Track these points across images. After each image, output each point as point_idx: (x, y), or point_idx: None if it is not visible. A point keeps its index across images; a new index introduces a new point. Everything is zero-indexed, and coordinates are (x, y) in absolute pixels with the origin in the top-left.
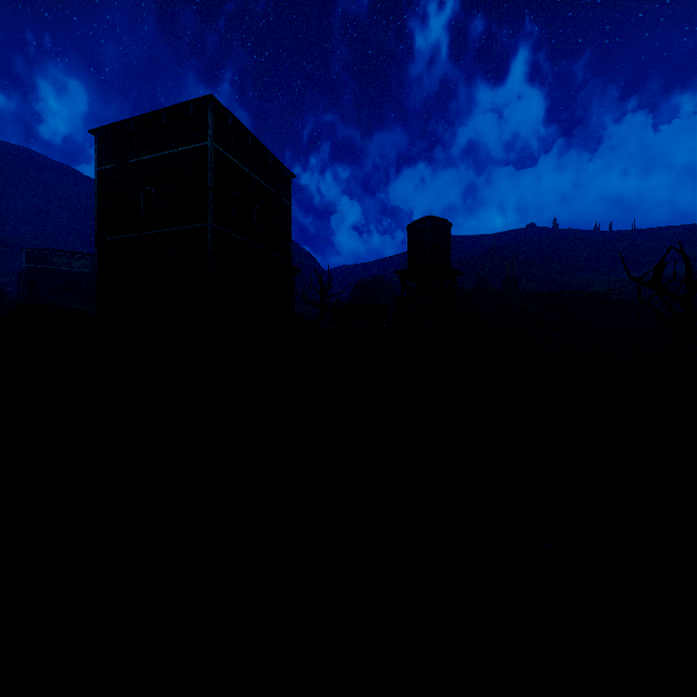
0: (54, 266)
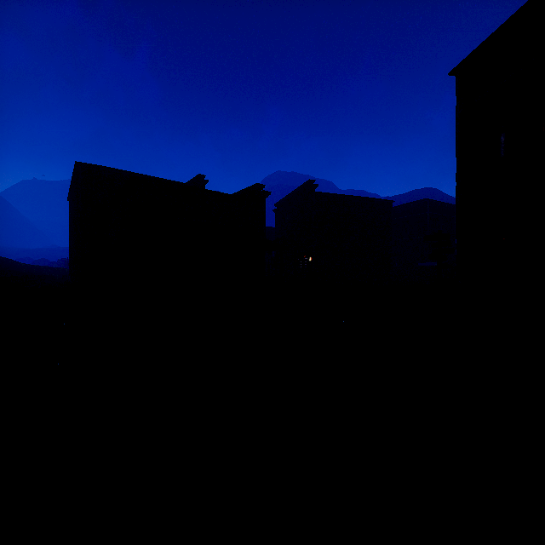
0: None
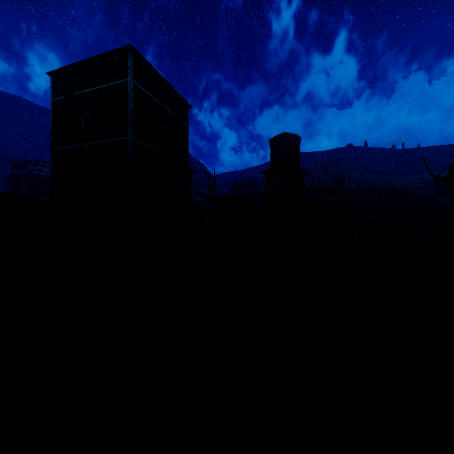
0: (31, 171)
